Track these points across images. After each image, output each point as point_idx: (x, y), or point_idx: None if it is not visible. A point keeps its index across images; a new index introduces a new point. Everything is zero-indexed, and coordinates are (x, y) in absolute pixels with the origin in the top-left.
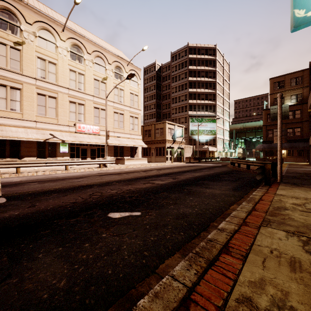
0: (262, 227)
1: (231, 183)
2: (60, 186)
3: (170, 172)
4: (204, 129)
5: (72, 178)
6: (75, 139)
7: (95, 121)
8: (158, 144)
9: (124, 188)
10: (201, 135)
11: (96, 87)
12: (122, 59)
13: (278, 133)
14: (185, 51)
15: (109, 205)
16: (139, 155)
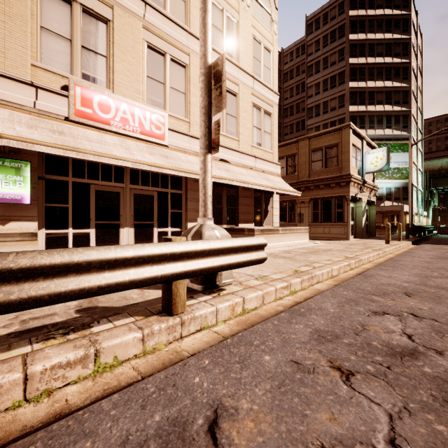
0: None
1: None
2: None
3: None
4: None
5: None
6: (52, 139)
7: (149, 94)
8: (321, 189)
9: None
10: (377, 179)
11: None
12: None
13: None
14: (340, 6)
15: None
16: (274, 219)
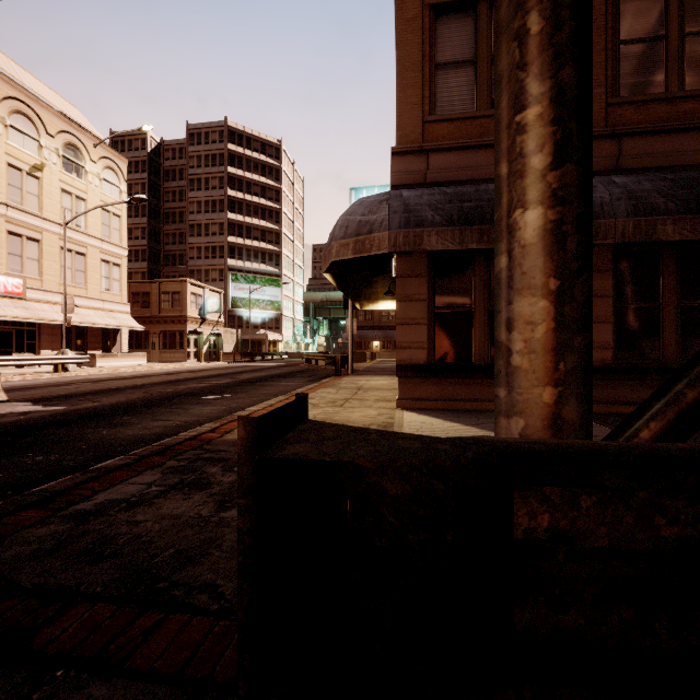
0: (321, 389)
1: (305, 378)
2: (63, 392)
3: (217, 373)
4: (259, 298)
5: (42, 386)
6: None
7: (10, 265)
8: (169, 324)
9: (179, 388)
10: (253, 309)
11: (14, 184)
12: (82, 130)
13: (350, 324)
14: (220, 133)
15: (190, 395)
16: (123, 347)
